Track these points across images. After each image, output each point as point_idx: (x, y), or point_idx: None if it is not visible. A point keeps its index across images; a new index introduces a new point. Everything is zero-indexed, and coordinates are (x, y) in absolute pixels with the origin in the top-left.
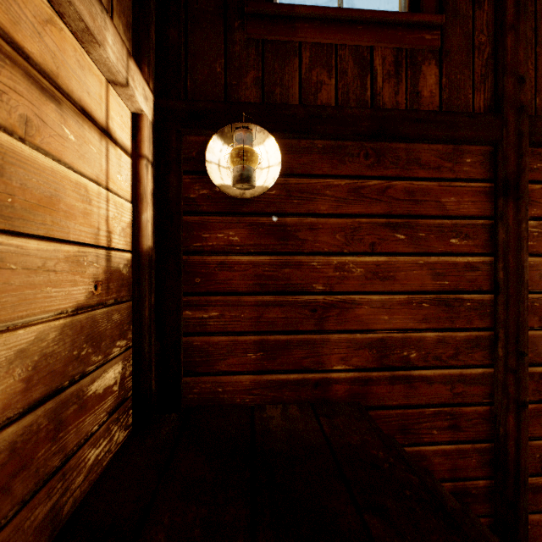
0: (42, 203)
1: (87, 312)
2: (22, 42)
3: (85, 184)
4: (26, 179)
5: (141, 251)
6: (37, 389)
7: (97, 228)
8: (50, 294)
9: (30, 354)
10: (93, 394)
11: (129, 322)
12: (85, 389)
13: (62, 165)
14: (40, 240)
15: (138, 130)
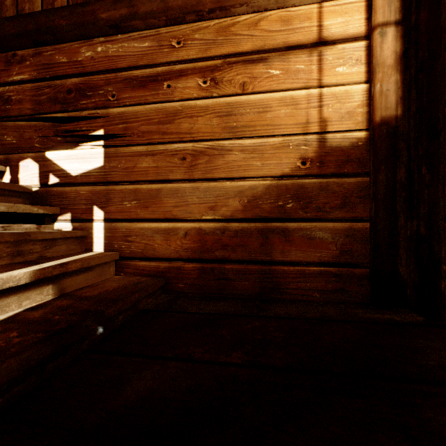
0: (254, 120)
1: (293, 180)
2: (241, 50)
3: (291, 95)
4: (244, 112)
5: (373, 126)
6: (250, 213)
7: (306, 121)
8: (259, 166)
9: (246, 194)
10: (300, 237)
11: (361, 197)
12: (291, 230)
13: (269, 93)
14: (252, 139)
15: (371, 6)
